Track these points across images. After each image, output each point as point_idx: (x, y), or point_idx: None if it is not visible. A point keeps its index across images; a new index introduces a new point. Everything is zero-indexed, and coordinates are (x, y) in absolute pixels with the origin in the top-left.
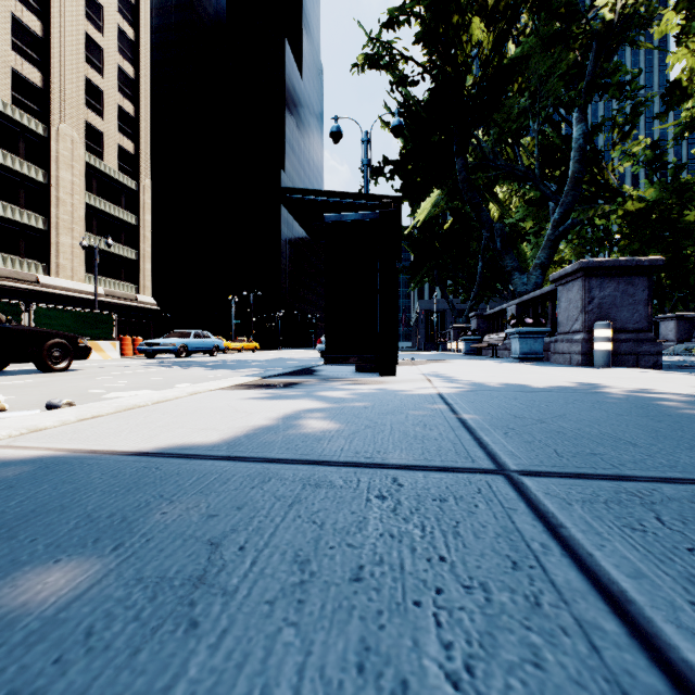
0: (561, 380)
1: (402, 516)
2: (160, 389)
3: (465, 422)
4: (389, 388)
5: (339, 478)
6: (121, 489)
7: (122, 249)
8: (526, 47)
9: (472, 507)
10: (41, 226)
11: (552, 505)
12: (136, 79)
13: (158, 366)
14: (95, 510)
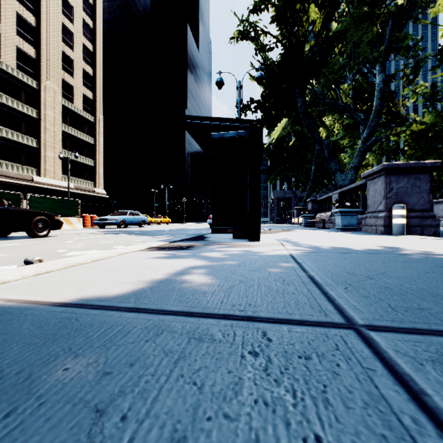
0: (374, 244)
1: (273, 376)
2: (103, 249)
3: (313, 278)
4: (255, 250)
5: (218, 331)
6: (40, 340)
7: (85, 159)
8: (344, 24)
9: (335, 367)
10: (35, 145)
11: (406, 365)
12: (94, 52)
13: (105, 233)
14: (9, 365)
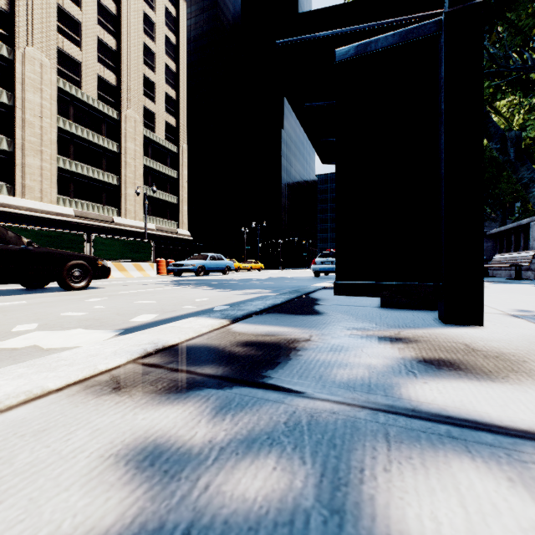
0: None
1: None
2: (107, 324)
3: None
4: None
5: None
6: None
7: (167, 196)
8: None
9: None
10: (116, 182)
11: None
12: (177, 72)
13: (169, 284)
14: None
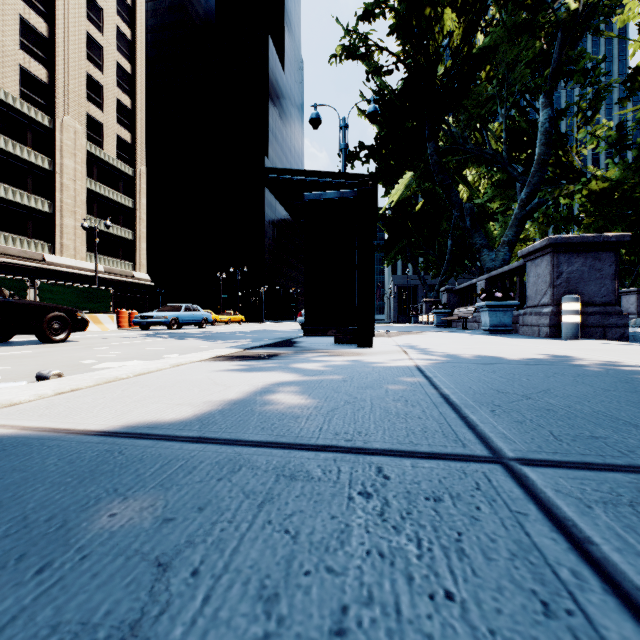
0: (535, 352)
1: (391, 523)
2: (148, 359)
3: (447, 398)
4: (366, 360)
5: (317, 467)
6: (73, 479)
7: (120, 230)
8: (494, 37)
9: (474, 510)
10: (47, 209)
11: (568, 508)
12: (132, 75)
13: (150, 337)
14: (34, 510)
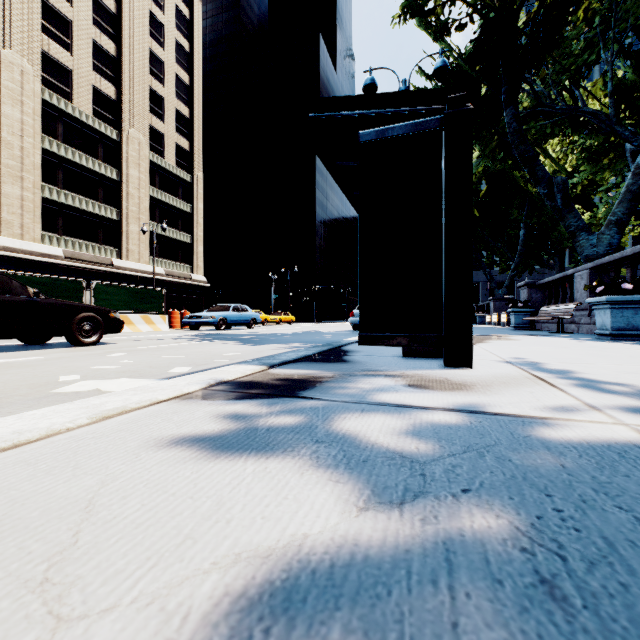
0: None
1: None
2: (148, 375)
3: None
4: (495, 407)
5: None
6: None
7: (179, 234)
8: None
9: None
10: (115, 217)
11: None
12: (190, 85)
13: (189, 339)
14: None
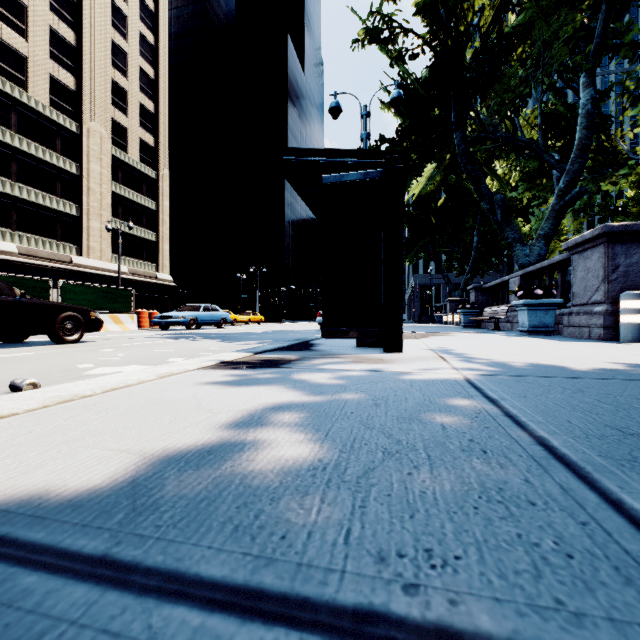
0: (607, 360)
1: None
2: (151, 363)
3: (549, 446)
4: (399, 369)
5: None
6: None
7: (143, 232)
8: (527, 15)
9: None
10: (75, 213)
11: None
12: (156, 80)
13: (165, 338)
14: None
